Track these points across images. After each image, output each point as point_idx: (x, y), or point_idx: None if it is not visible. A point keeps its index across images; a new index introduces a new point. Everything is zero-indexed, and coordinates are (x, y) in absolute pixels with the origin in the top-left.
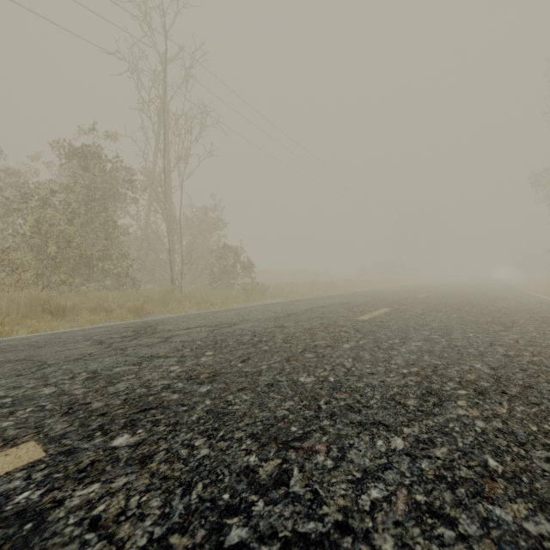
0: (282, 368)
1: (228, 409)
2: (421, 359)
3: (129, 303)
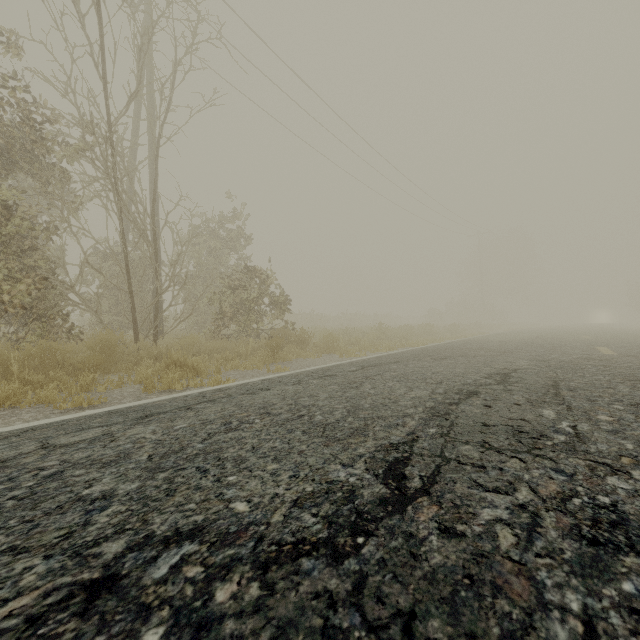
0: None
1: None
2: None
3: None
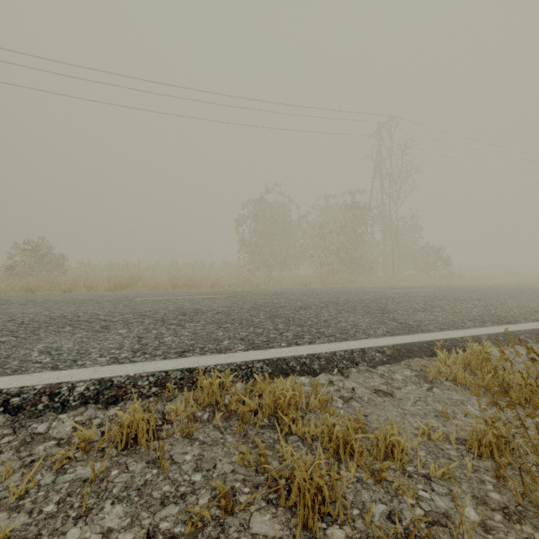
0: (475, 289)
1: (462, 290)
2: (531, 291)
3: (383, 280)
